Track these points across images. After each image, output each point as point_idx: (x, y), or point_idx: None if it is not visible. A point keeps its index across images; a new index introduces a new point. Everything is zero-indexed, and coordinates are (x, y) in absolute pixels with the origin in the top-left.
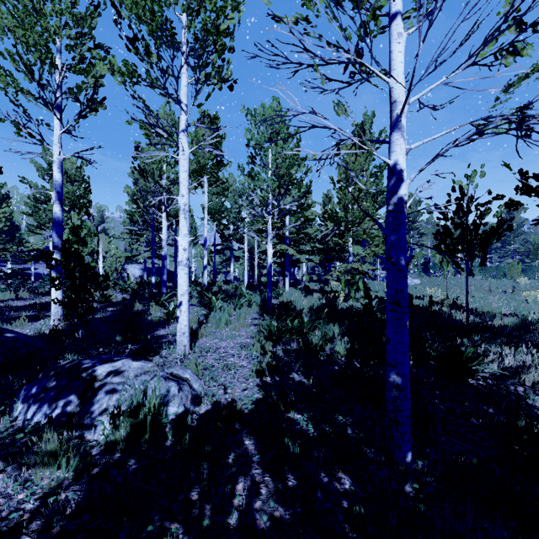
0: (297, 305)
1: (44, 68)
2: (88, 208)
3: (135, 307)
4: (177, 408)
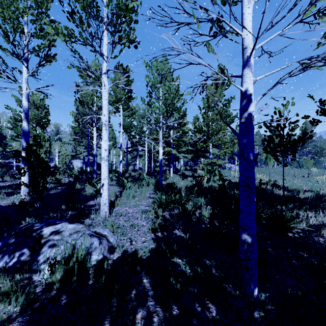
0: (178, 185)
1: (16, 34)
2: (47, 124)
3: (76, 187)
4: (98, 256)
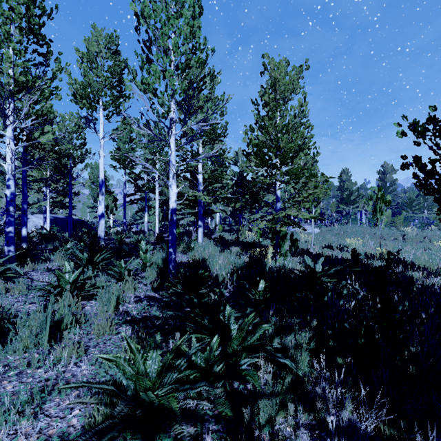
0: (212, 265)
1: None
2: None
3: None
4: None
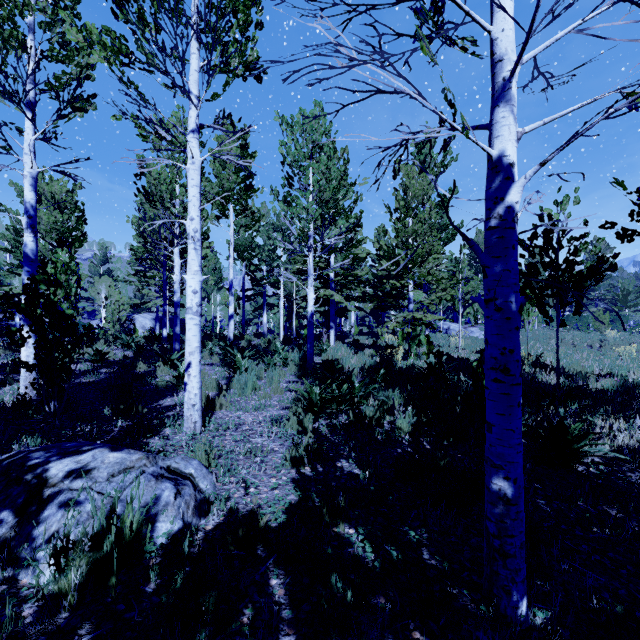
0: (345, 364)
1: (8, 50)
2: (81, 242)
3: (137, 368)
4: (171, 523)
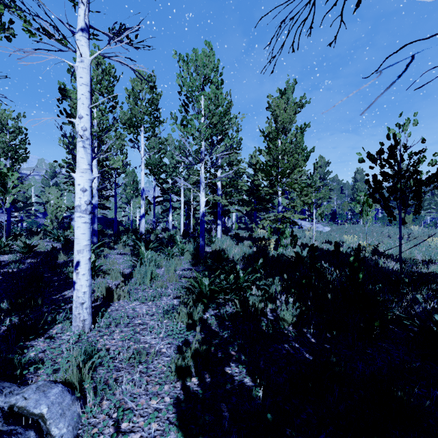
0: (229, 253)
1: None
2: (24, 158)
3: (58, 258)
4: None
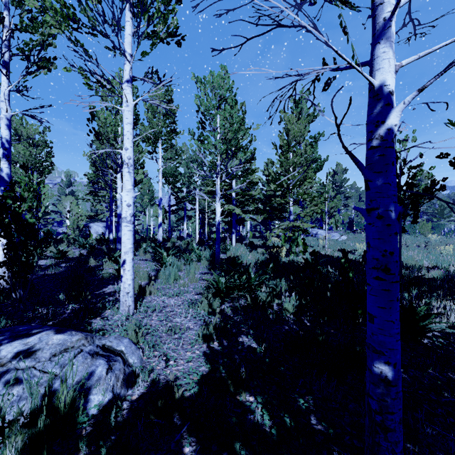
0: (243, 259)
1: None
2: (50, 170)
3: (89, 263)
4: (102, 395)
